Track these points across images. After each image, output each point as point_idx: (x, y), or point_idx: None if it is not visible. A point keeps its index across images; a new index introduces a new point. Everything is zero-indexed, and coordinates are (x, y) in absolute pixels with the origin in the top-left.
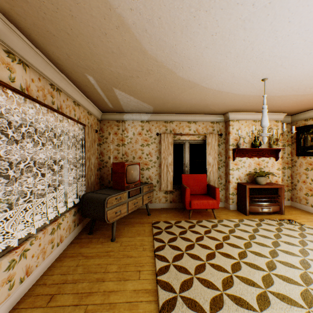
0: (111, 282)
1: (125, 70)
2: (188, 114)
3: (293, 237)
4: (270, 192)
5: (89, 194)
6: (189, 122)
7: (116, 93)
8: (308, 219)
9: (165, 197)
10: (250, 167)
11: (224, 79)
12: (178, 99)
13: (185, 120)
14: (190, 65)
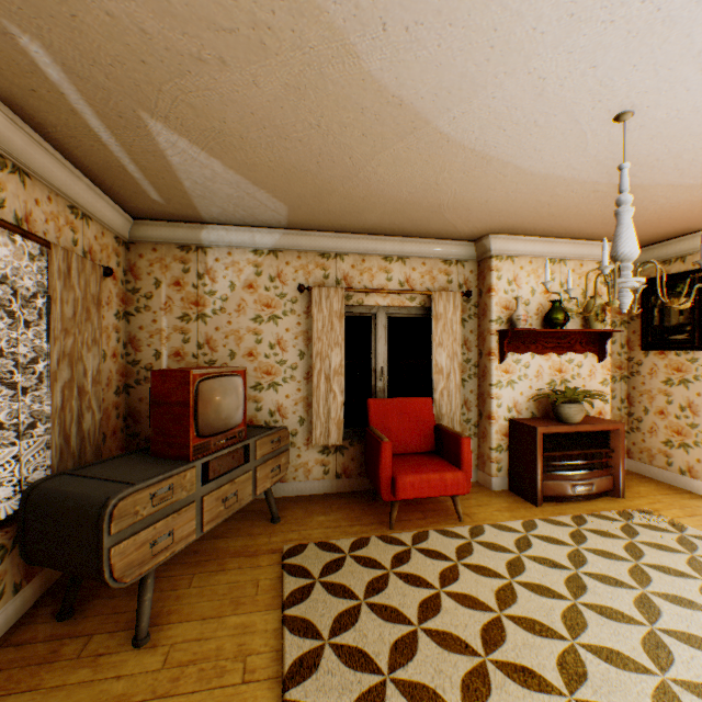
0: None
1: (166, 14)
2: (384, 235)
3: (679, 574)
4: (591, 443)
5: (51, 485)
6: (386, 258)
7: (158, 138)
8: (683, 508)
9: (322, 464)
10: (541, 379)
11: (509, 104)
12: (362, 178)
13: (377, 251)
14: (413, 14)
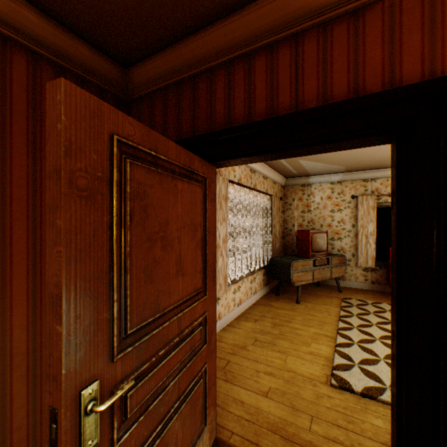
0: (297, 324)
1: None
2: None
3: None
4: None
5: (275, 258)
6: None
7: (300, 162)
8: None
9: (363, 276)
10: None
11: None
12: (376, 156)
13: None
14: None
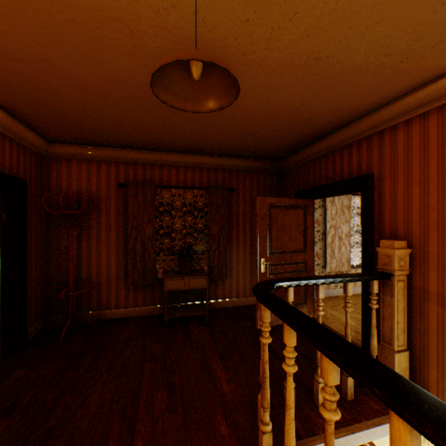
0: None
1: None
2: None
3: None
4: None
5: None
6: None
7: None
8: None
9: None
10: None
11: None
12: None
13: None
14: None
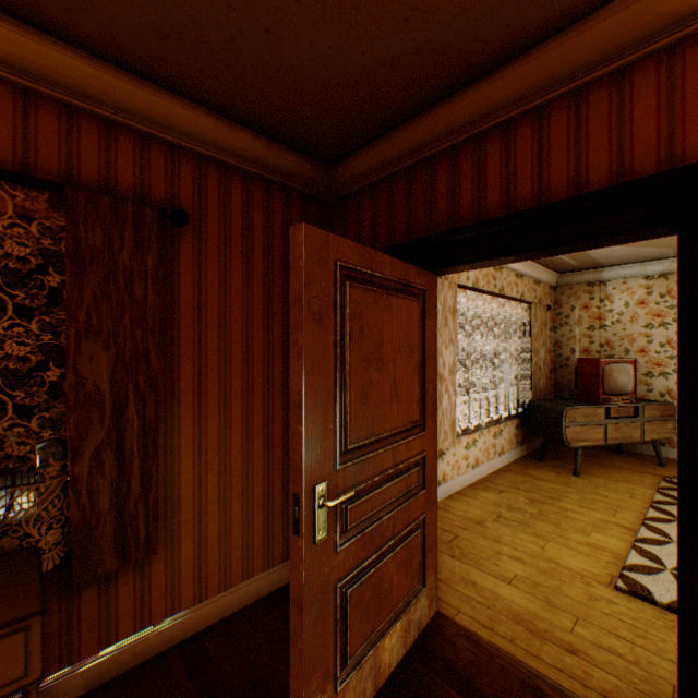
0: (569, 504)
1: None
2: None
3: None
4: None
5: (536, 402)
6: None
7: None
8: None
9: None
10: None
11: None
12: None
13: None
14: None
